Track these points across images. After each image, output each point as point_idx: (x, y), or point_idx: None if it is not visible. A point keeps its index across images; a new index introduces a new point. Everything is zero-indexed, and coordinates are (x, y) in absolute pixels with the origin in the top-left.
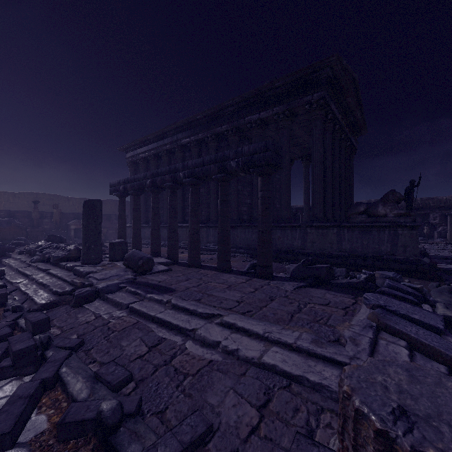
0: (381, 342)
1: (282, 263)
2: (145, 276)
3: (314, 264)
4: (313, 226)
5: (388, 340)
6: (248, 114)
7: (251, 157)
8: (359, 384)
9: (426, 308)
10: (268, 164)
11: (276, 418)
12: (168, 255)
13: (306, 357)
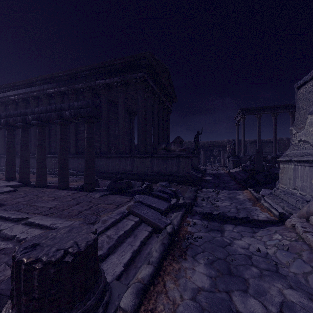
0: (124, 220)
1: None
2: None
3: (122, 180)
4: (137, 156)
5: (129, 219)
6: (97, 78)
7: (79, 110)
8: (34, 238)
9: (174, 200)
10: (89, 116)
11: None
12: (20, 179)
13: None
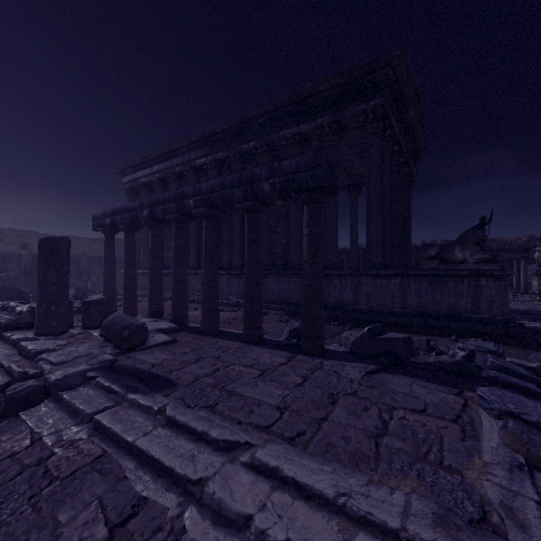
0: None
1: (329, 323)
2: (134, 354)
3: (384, 333)
4: (369, 274)
5: None
6: (283, 126)
7: (293, 176)
8: None
9: None
10: (319, 187)
11: None
12: (173, 317)
13: None
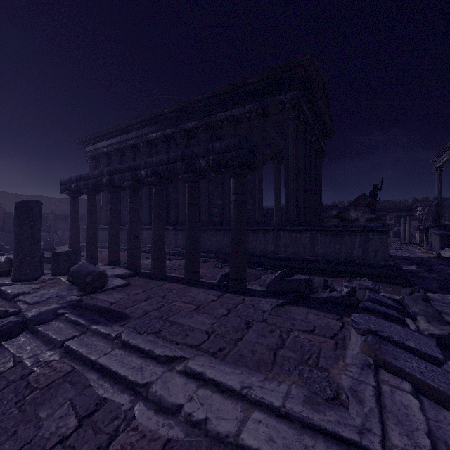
0: (385, 389)
1: (255, 268)
2: (95, 295)
3: (292, 275)
4: (286, 229)
5: (390, 383)
6: (219, 110)
7: (222, 155)
8: None
9: (410, 323)
10: (242, 164)
11: None
12: (128, 265)
13: (300, 430)
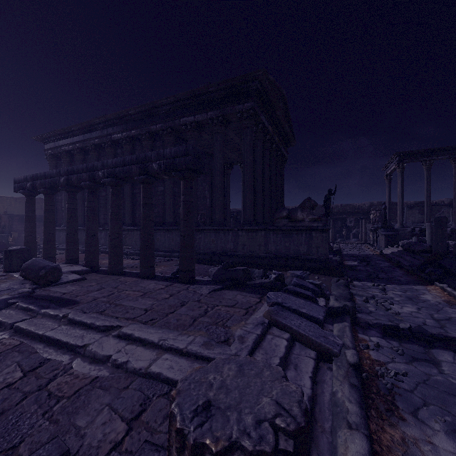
0: (268, 337)
1: (214, 265)
2: (49, 288)
3: (234, 267)
4: (244, 229)
5: (275, 334)
6: (183, 115)
7: (172, 160)
8: (189, 386)
9: (321, 301)
10: (189, 169)
11: (144, 428)
12: (86, 262)
13: (194, 361)
